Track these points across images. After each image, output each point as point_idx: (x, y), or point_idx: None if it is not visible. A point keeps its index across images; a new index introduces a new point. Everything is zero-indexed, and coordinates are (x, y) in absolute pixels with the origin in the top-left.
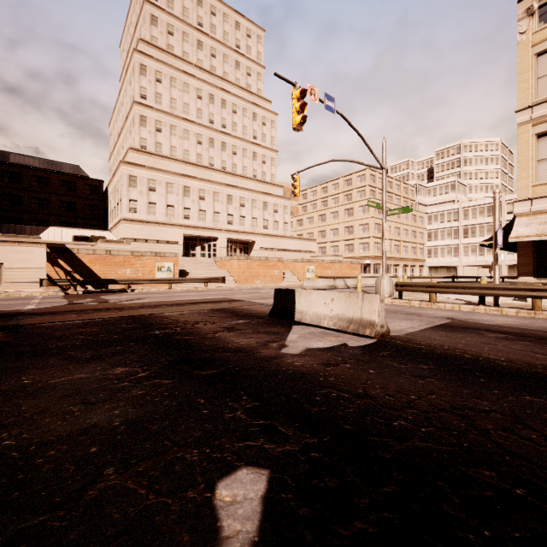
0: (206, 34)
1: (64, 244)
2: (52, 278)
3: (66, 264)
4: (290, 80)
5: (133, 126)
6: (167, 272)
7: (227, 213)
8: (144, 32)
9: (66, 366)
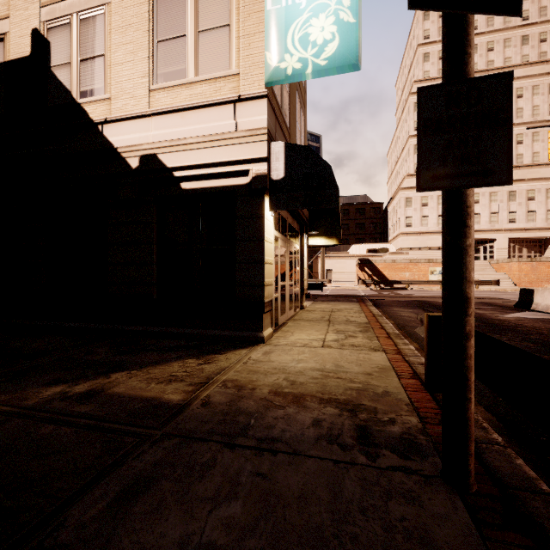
0: (481, 34)
1: (362, 256)
2: (361, 279)
3: (368, 270)
4: (544, 125)
5: (408, 156)
6: (439, 275)
7: (508, 211)
8: (417, 72)
9: (403, 309)
